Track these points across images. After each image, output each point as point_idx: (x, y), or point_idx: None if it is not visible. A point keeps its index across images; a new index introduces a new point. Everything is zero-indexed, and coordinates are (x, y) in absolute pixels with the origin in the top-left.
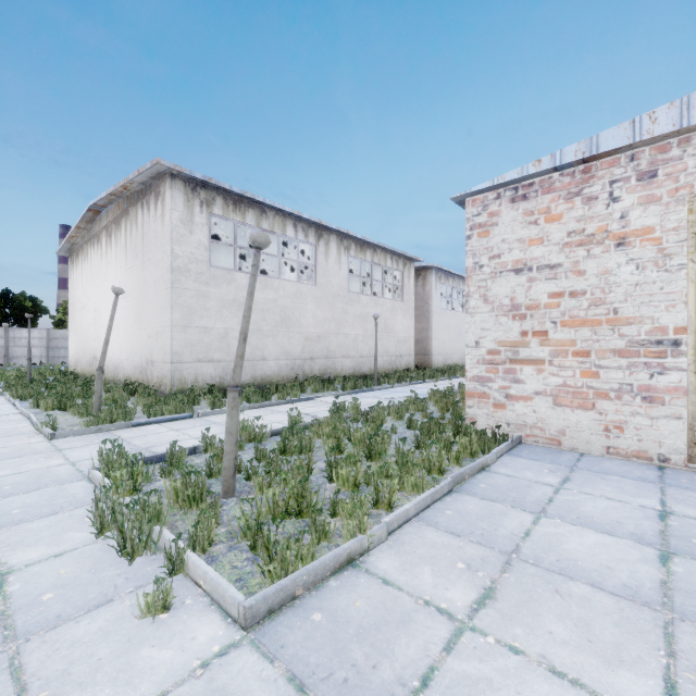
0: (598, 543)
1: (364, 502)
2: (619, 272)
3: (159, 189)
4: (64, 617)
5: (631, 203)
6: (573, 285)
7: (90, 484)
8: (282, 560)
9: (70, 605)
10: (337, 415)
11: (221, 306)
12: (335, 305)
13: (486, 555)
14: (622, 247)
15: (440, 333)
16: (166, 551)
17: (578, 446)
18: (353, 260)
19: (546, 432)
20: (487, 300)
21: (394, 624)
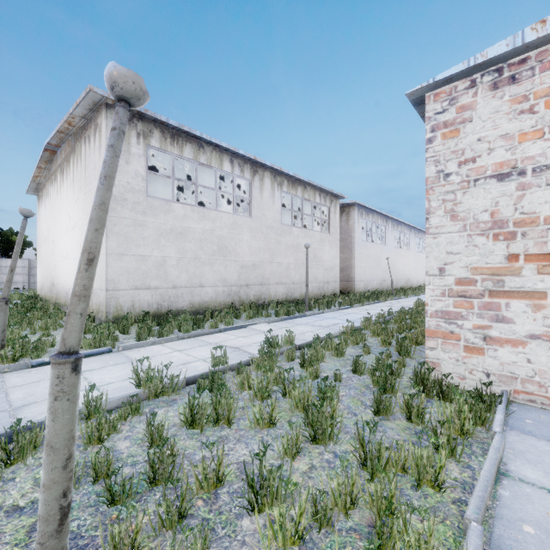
0: None
1: None
2: None
3: (97, 121)
4: None
5: None
6: None
7: None
8: None
9: None
10: (269, 354)
11: (158, 235)
12: (269, 235)
13: None
14: None
15: (362, 262)
16: None
17: None
18: (286, 198)
19: (548, 389)
20: (456, 217)
21: None
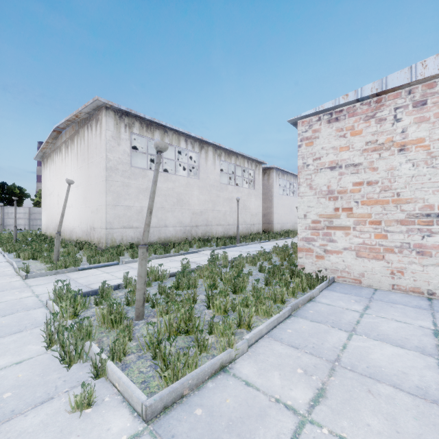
0: (394, 354)
1: (232, 325)
2: (400, 168)
3: (98, 117)
4: (17, 411)
5: (409, 122)
6: (369, 177)
7: (47, 310)
8: (174, 369)
9: (22, 402)
10: (213, 263)
11: (138, 192)
12: (212, 191)
13: (317, 363)
14: (403, 151)
15: (279, 210)
16: (92, 362)
17: (372, 284)
18: (223, 163)
19: (351, 274)
20: (312, 187)
21: (254, 418)
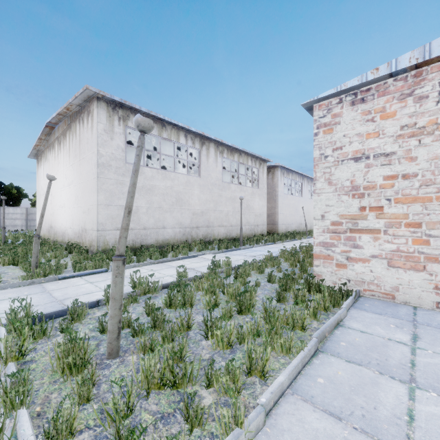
0: None
1: (239, 376)
2: None
3: (89, 109)
4: None
5: None
6: (406, 169)
7: None
8: None
9: None
10: (214, 271)
11: None
12: (213, 190)
13: None
14: None
15: (284, 210)
16: None
17: (410, 300)
18: (226, 161)
19: (381, 288)
20: (331, 183)
21: None
